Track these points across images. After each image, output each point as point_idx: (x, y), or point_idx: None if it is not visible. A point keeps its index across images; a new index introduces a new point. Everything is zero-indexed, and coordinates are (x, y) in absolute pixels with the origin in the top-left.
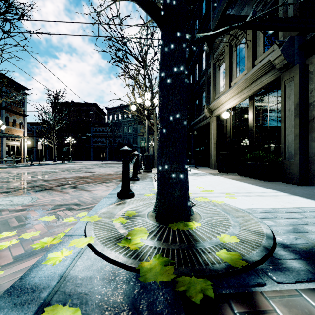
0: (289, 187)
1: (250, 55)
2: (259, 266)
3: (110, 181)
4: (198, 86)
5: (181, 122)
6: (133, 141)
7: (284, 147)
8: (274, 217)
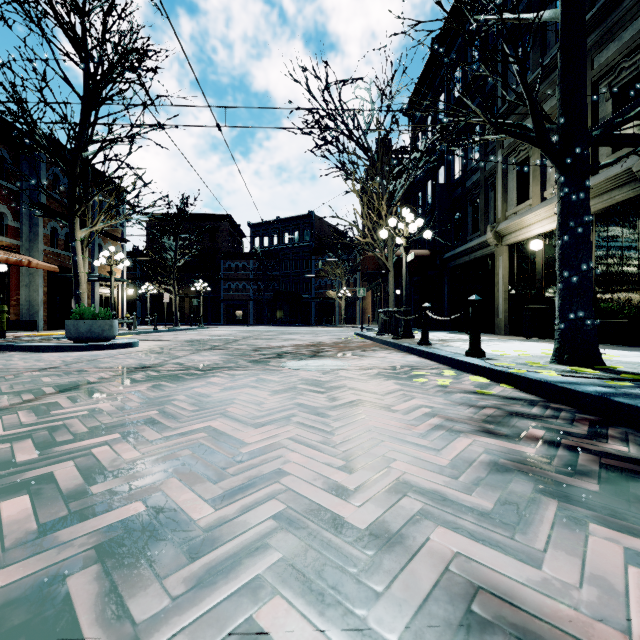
0: None
1: None
2: None
3: (371, 349)
4: (462, 189)
5: (591, 271)
6: (302, 288)
7: None
8: None
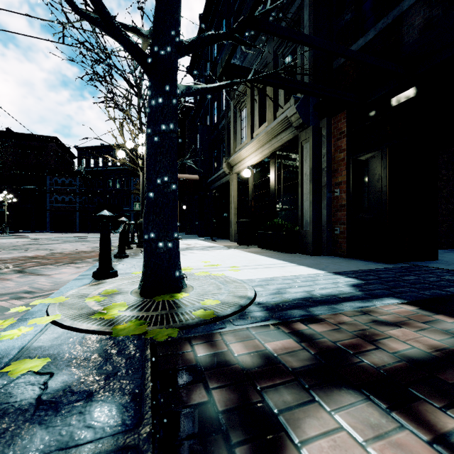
0: (301, 258)
1: (271, 105)
2: (228, 318)
3: (82, 261)
4: (217, 131)
5: (171, 186)
6: (123, 202)
7: (301, 214)
8: (267, 285)
